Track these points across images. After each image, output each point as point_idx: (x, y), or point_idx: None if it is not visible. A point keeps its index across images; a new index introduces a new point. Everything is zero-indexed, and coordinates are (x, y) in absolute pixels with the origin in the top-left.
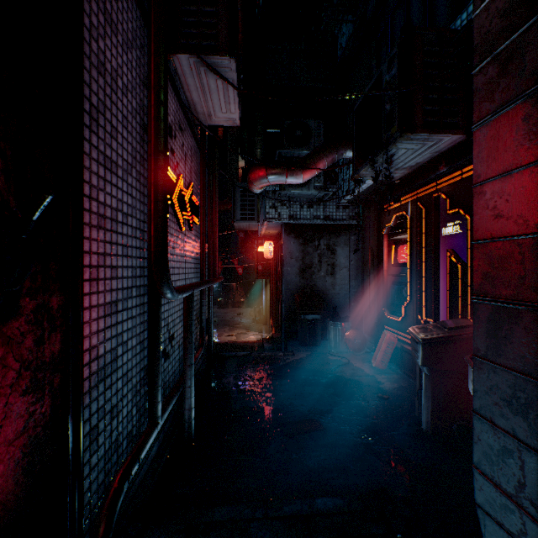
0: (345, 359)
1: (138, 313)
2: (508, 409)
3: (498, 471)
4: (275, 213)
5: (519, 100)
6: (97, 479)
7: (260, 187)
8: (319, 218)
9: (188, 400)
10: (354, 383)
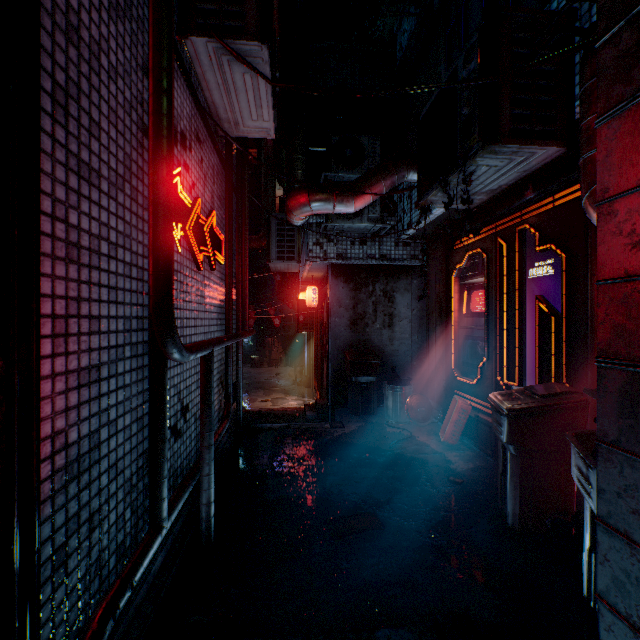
0: (407, 431)
1: (134, 379)
2: None
3: (639, 608)
4: (320, 252)
5: None
6: (65, 621)
7: (301, 217)
8: (374, 257)
9: (206, 492)
10: (419, 463)
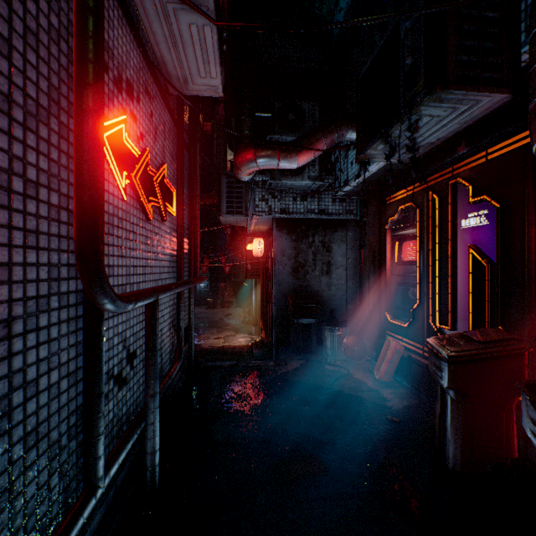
0: (344, 369)
1: (63, 332)
2: None
3: None
4: (265, 207)
5: None
6: None
7: (247, 172)
8: (314, 212)
9: (151, 441)
10: (357, 401)
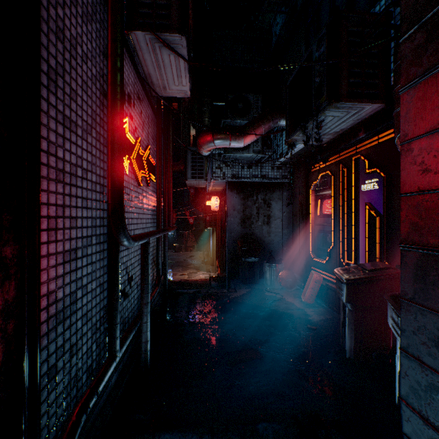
0: (279, 295)
1: (98, 258)
2: (436, 349)
3: (426, 405)
4: (220, 173)
5: None
6: (55, 414)
7: (207, 150)
8: (257, 177)
9: (145, 334)
10: (287, 316)
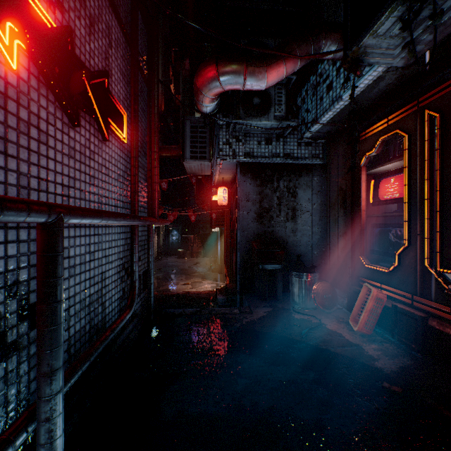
0: (315, 318)
1: None
2: None
3: None
4: (229, 150)
5: None
6: None
7: (209, 96)
8: (279, 156)
9: (44, 447)
10: (339, 360)
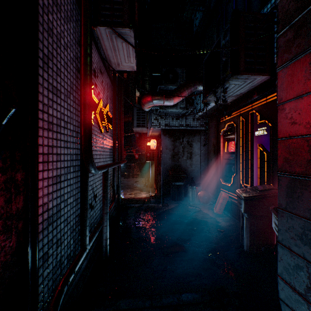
0: (198, 208)
1: (74, 182)
2: (300, 241)
3: (294, 279)
4: (157, 123)
5: (307, 51)
6: (47, 285)
7: (148, 107)
8: (183, 125)
9: (105, 234)
10: (203, 222)
